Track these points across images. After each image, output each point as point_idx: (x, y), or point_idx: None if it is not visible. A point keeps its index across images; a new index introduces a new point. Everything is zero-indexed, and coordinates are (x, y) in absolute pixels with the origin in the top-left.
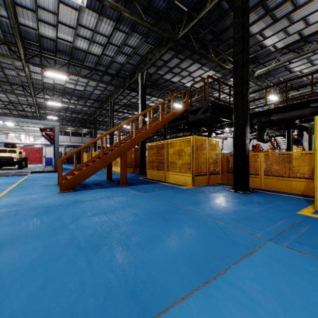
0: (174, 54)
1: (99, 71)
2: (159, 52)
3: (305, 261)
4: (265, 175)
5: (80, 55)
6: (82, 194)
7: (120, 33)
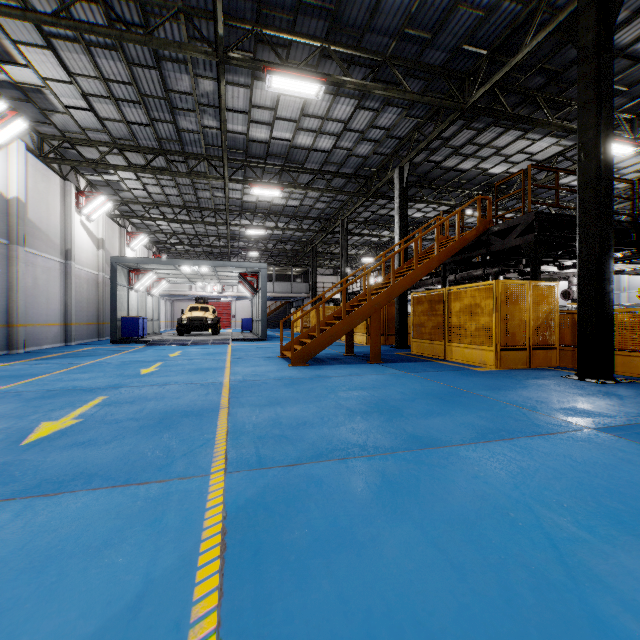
0: (462, 124)
1: (327, 173)
2: (434, 130)
3: (627, 445)
4: None
5: (300, 156)
6: (321, 369)
7: (366, 112)
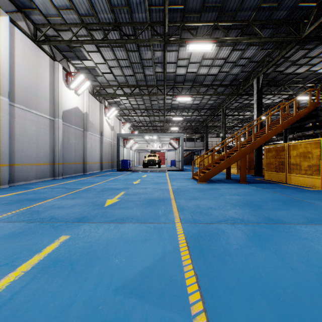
0: (298, 47)
1: (214, 85)
2: (279, 54)
3: None
4: None
5: (201, 79)
6: (214, 185)
7: (237, 51)
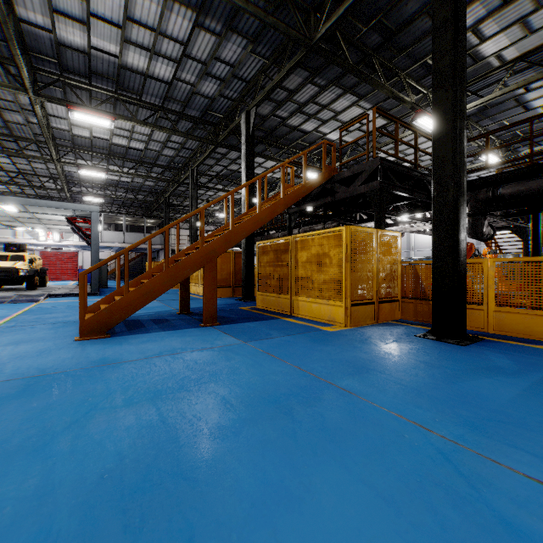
0: (307, 76)
1: (170, 112)
2: (280, 71)
3: None
4: (498, 304)
5: (135, 82)
6: (122, 344)
7: (207, 35)
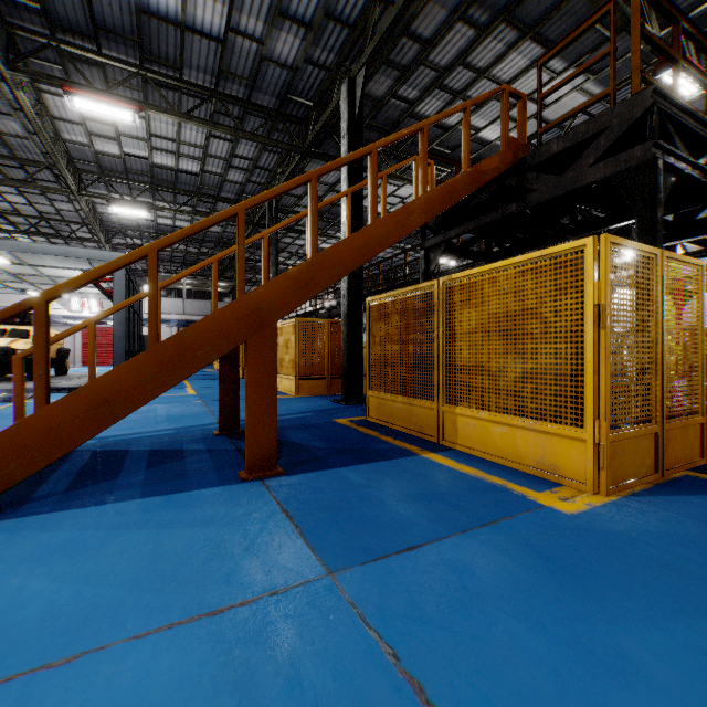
0: (455, 6)
1: (229, 99)
2: None
3: None
4: None
5: (168, 44)
6: None
7: None
